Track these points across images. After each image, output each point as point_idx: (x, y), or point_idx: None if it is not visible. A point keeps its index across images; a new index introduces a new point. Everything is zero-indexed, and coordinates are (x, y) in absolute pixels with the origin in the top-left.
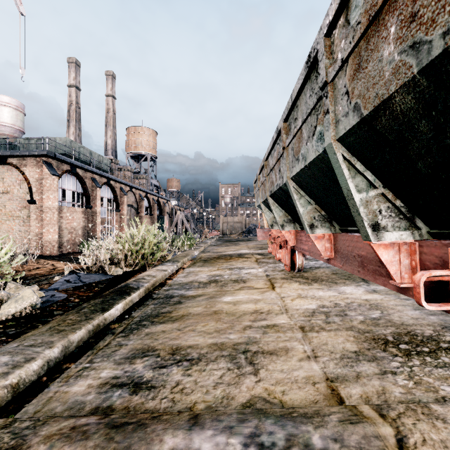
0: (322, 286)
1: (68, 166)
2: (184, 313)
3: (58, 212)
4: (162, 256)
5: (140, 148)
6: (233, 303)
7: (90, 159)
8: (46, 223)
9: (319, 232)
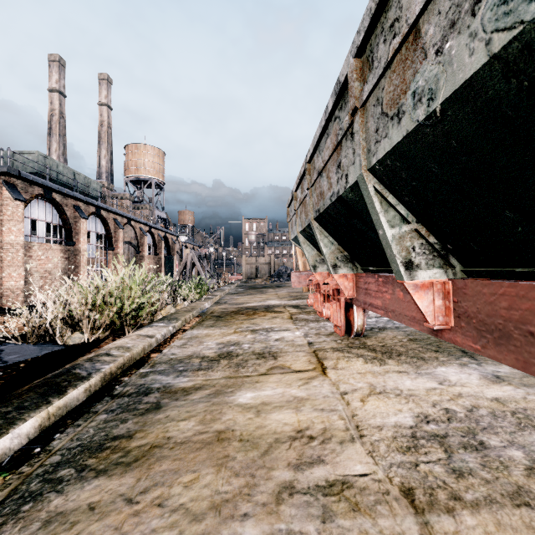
0: (404, 366)
1: (40, 189)
2: (157, 440)
3: (25, 250)
4: (156, 310)
5: (142, 170)
6: (256, 408)
7: (72, 181)
8: (7, 265)
9: (424, 277)
